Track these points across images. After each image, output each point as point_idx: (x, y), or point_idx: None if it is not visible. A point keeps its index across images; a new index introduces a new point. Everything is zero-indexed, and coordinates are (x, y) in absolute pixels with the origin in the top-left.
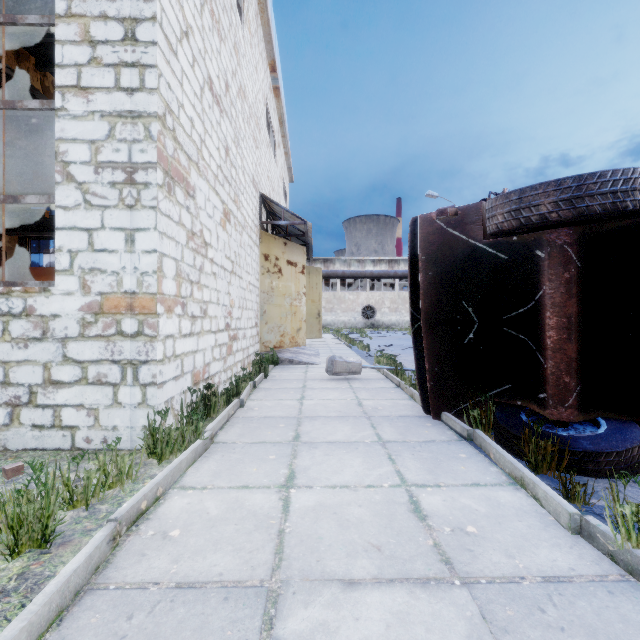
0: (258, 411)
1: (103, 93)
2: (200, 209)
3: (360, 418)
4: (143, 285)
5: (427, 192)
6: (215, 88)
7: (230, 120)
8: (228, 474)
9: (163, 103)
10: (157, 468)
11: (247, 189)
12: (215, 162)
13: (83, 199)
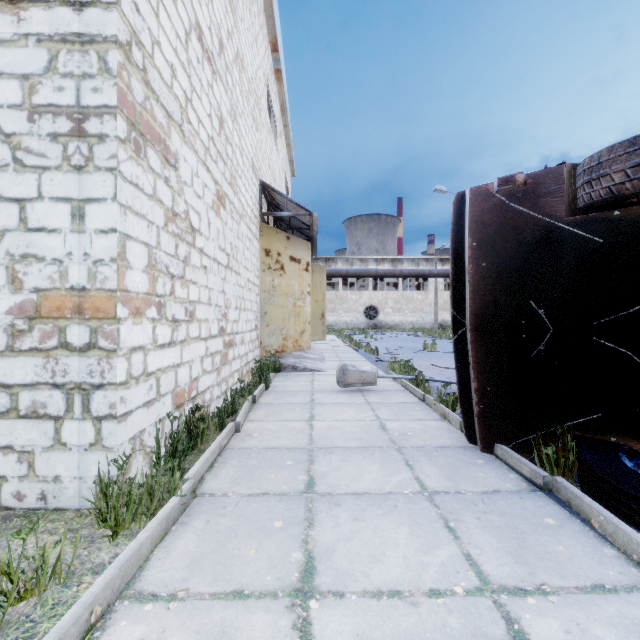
0: (258, 439)
1: (40, 8)
2: (185, 185)
3: (388, 450)
4: (96, 278)
5: (435, 187)
6: (206, 41)
7: (225, 87)
8: (212, 563)
9: (127, 27)
10: (108, 549)
11: (246, 173)
12: (206, 131)
13: (12, 157)
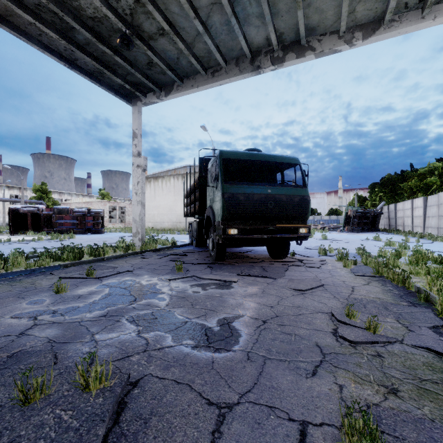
0: None
1: None
2: None
3: None
4: None
5: (4, 165)
6: None
7: None
8: None
9: None
10: None
11: None
12: None
13: None
